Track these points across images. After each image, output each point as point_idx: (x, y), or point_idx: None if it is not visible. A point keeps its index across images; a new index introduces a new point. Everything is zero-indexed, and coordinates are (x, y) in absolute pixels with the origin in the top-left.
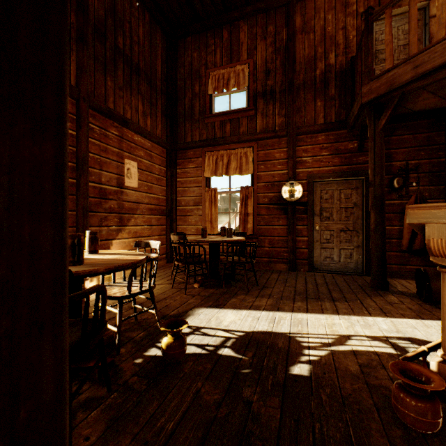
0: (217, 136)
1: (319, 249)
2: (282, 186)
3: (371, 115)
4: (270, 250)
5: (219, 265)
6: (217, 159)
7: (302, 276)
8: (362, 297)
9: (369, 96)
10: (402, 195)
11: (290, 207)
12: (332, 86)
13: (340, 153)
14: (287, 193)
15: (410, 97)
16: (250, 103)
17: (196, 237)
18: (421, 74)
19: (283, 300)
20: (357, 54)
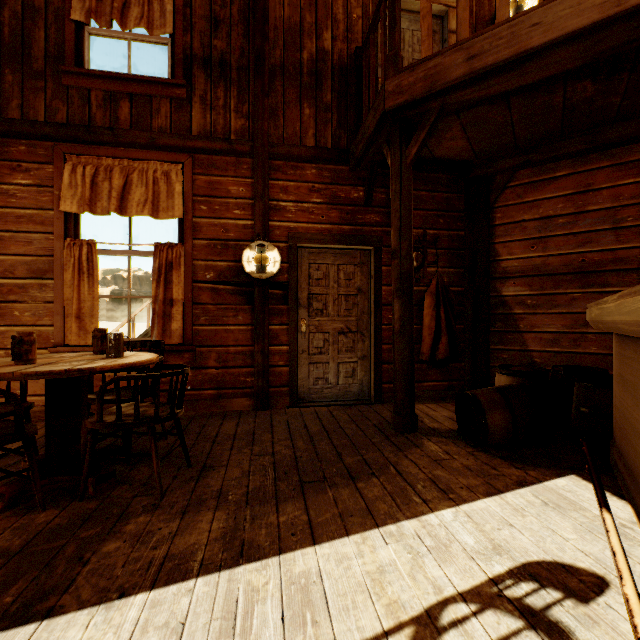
0: (95, 122)
1: (307, 366)
2: (243, 249)
3: (397, 136)
4: (219, 373)
5: (83, 430)
6: (95, 176)
7: (281, 420)
8: (393, 457)
9: (398, 98)
10: (420, 279)
11: (258, 290)
12: (327, 88)
13: (340, 203)
14: (253, 263)
15: (438, 128)
16: (177, 72)
17: (7, 359)
18: (478, 73)
19: (253, 504)
20: (369, 39)
